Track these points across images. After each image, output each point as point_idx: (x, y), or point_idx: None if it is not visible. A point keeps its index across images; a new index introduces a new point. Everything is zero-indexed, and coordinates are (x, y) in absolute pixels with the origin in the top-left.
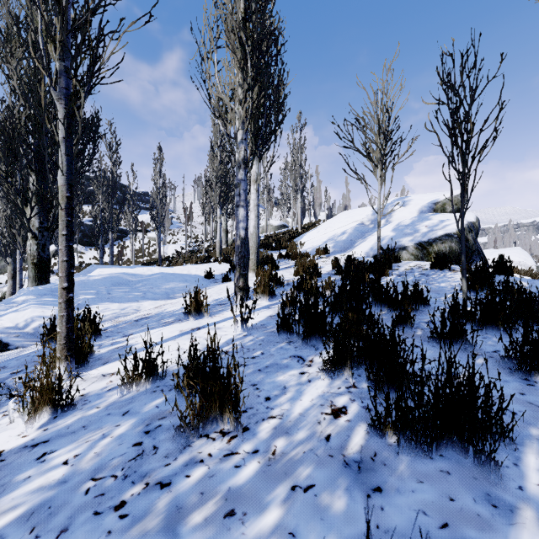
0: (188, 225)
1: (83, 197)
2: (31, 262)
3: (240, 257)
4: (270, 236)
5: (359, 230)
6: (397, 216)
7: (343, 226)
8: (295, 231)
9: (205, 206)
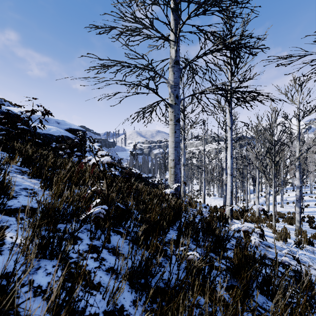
0: None
1: None
2: None
3: None
4: None
5: None
6: None
7: None
8: None
9: None
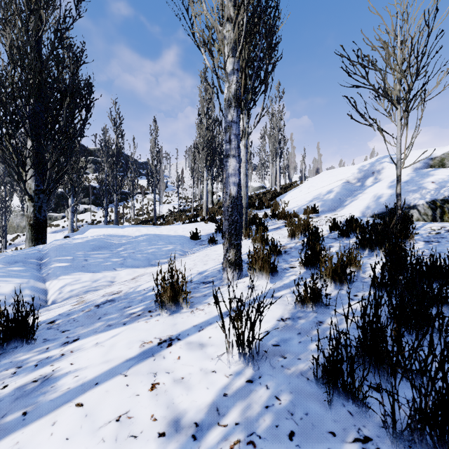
0: (180, 188)
1: (86, 163)
2: (28, 223)
3: (230, 222)
4: (251, 196)
5: (346, 188)
6: (388, 174)
7: (327, 185)
8: (274, 191)
9: (193, 170)
